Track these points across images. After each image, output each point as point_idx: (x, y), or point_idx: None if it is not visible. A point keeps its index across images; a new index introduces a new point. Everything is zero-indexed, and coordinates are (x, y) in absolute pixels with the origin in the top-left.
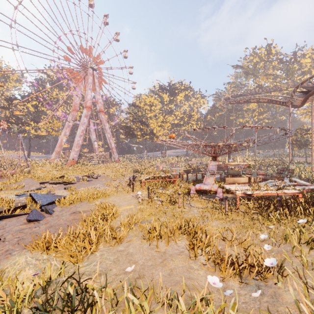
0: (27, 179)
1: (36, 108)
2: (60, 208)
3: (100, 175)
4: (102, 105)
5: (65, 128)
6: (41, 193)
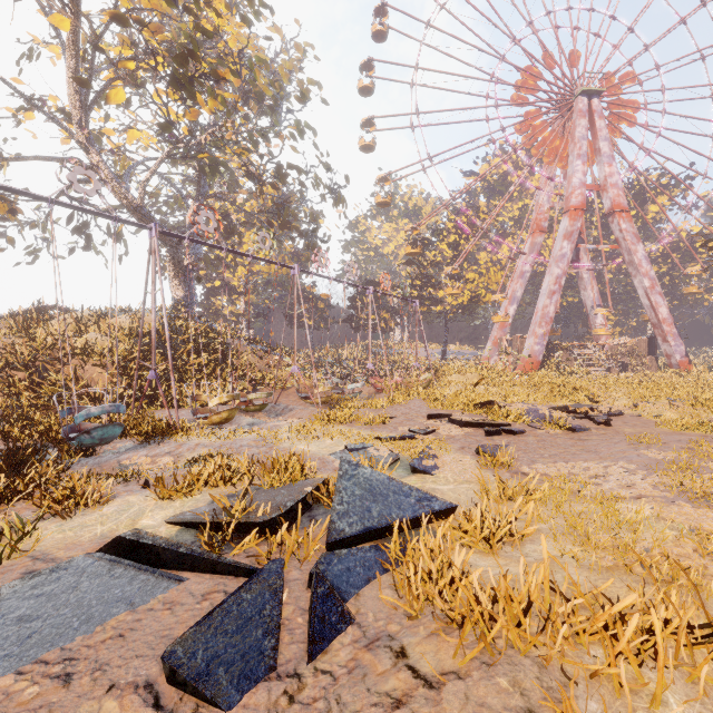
0: (416, 400)
1: (456, 249)
2: (390, 595)
3: (621, 413)
4: (620, 191)
5: (512, 282)
6: (405, 453)
